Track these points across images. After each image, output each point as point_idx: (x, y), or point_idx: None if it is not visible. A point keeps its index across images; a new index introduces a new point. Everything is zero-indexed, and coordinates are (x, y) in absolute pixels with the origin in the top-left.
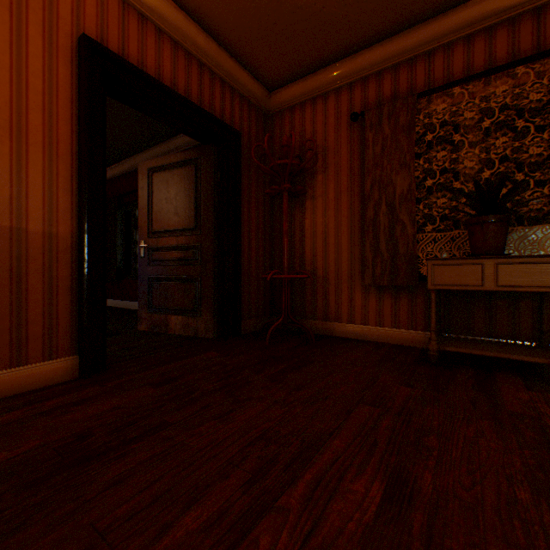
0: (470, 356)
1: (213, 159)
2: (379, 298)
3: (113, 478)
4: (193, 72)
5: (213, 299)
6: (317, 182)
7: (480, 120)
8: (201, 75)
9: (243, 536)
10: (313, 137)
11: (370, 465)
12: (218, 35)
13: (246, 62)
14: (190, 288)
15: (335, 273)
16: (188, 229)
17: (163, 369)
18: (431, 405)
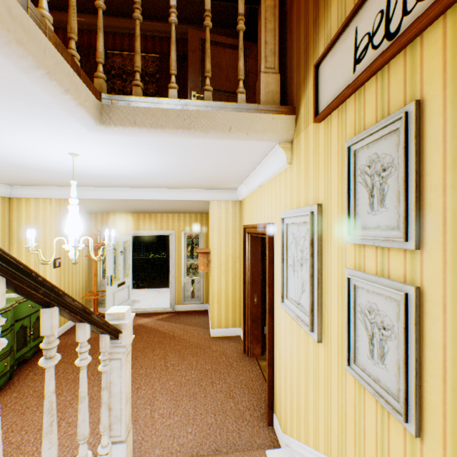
0: None
1: None
2: None
3: None
4: None
5: None
6: None
7: None
8: None
9: None
10: None
11: None
12: None
13: None
14: None
15: None
16: None
17: None
18: None
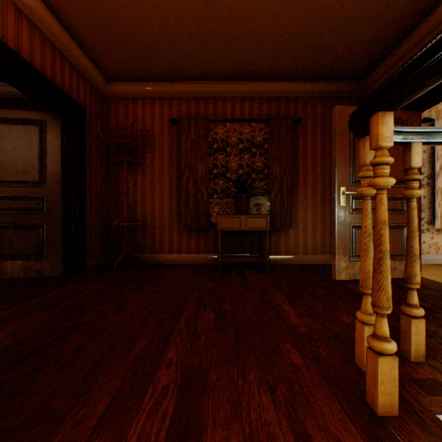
0: (234, 264)
1: (61, 125)
2: (189, 237)
3: (75, 349)
4: (48, 52)
5: (61, 243)
6: (147, 158)
7: (238, 143)
8: (54, 55)
9: (169, 340)
10: (144, 125)
11: (207, 309)
12: (73, 30)
13: (92, 55)
14: (33, 234)
15: (160, 221)
16: (30, 182)
17: (38, 301)
18: (224, 285)
